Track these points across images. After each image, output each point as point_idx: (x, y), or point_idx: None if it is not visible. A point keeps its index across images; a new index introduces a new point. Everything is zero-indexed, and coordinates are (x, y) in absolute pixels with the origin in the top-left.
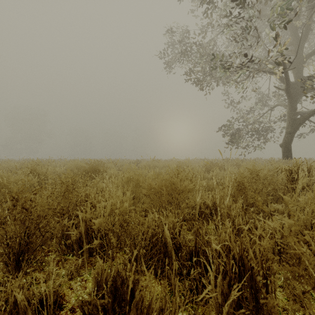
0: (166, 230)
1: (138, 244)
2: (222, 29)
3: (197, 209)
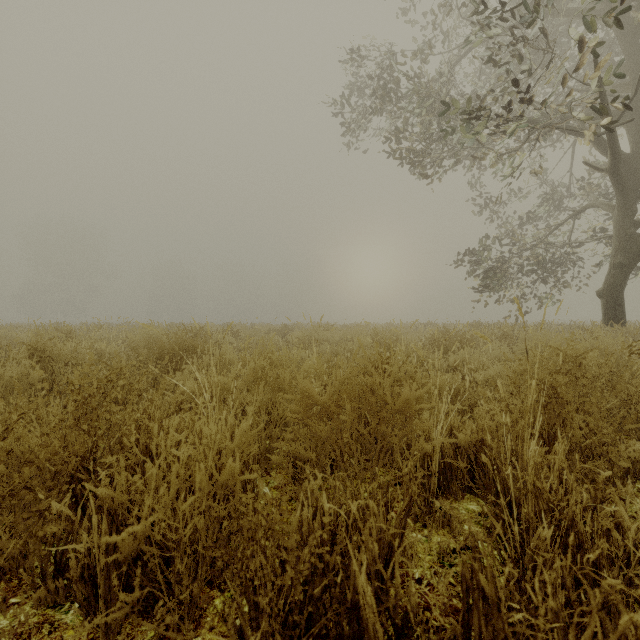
0: (360, 582)
1: (264, 617)
2: (473, 31)
3: (435, 458)
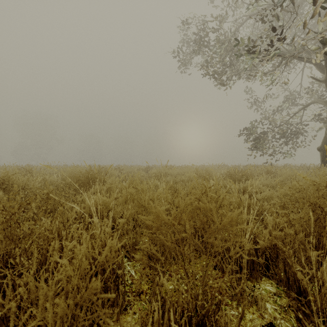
0: None
1: None
2: (251, 3)
3: None
